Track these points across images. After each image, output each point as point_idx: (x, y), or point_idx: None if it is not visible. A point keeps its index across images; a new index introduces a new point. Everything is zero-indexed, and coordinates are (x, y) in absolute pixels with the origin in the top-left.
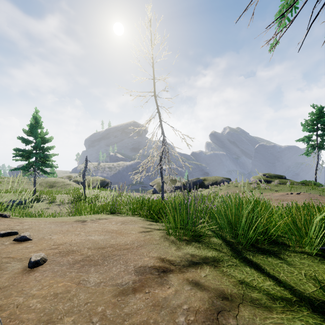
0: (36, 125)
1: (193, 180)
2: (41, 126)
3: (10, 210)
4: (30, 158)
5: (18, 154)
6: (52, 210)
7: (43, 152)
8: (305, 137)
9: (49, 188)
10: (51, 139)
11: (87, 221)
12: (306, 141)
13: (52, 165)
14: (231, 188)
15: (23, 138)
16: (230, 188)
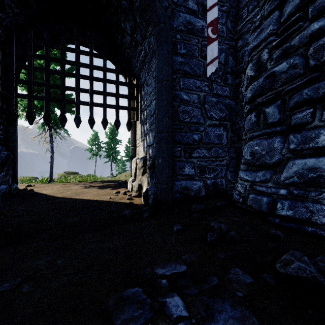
0: None
1: None
2: None
3: None
4: None
5: None
6: None
7: None
8: (90, 148)
9: None
10: None
11: None
12: (90, 151)
13: None
14: None
15: None
16: None
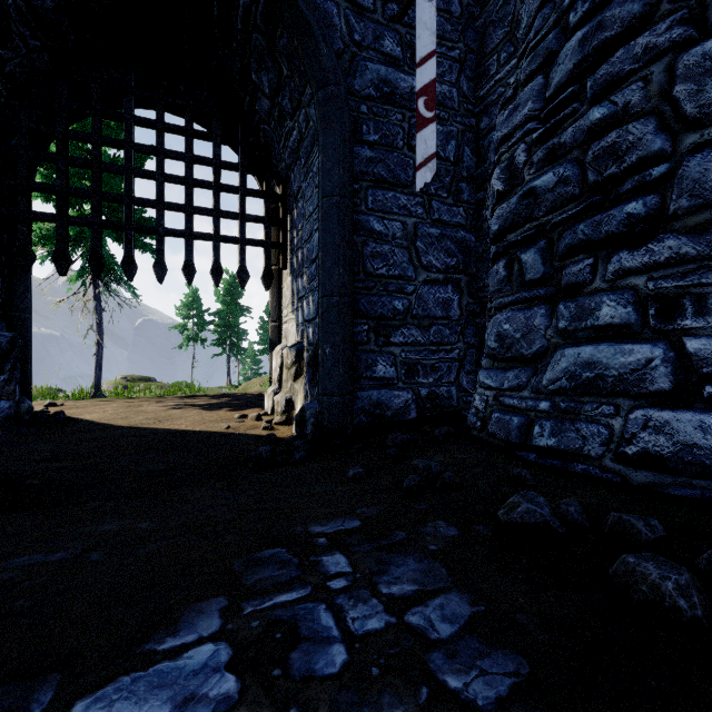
0: None
1: None
2: None
3: None
4: None
5: None
6: None
7: None
8: (181, 325)
9: None
10: None
11: None
12: (181, 331)
13: None
14: None
15: None
16: None
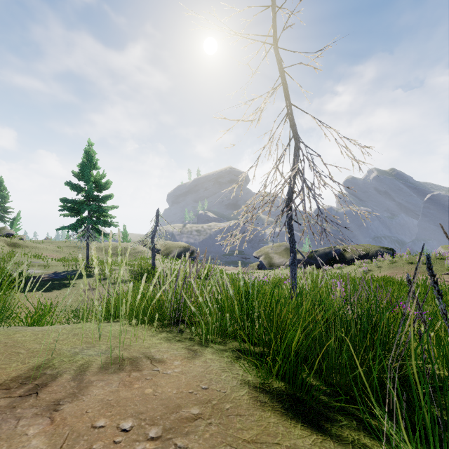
0: (88, 164)
1: (325, 249)
2: (96, 166)
3: (36, 290)
4: (81, 213)
5: (65, 206)
6: (96, 293)
7: (98, 204)
8: None
9: (116, 256)
10: (108, 184)
11: (49, 386)
12: None
13: (110, 223)
14: (401, 266)
15: (72, 184)
16: (398, 265)
